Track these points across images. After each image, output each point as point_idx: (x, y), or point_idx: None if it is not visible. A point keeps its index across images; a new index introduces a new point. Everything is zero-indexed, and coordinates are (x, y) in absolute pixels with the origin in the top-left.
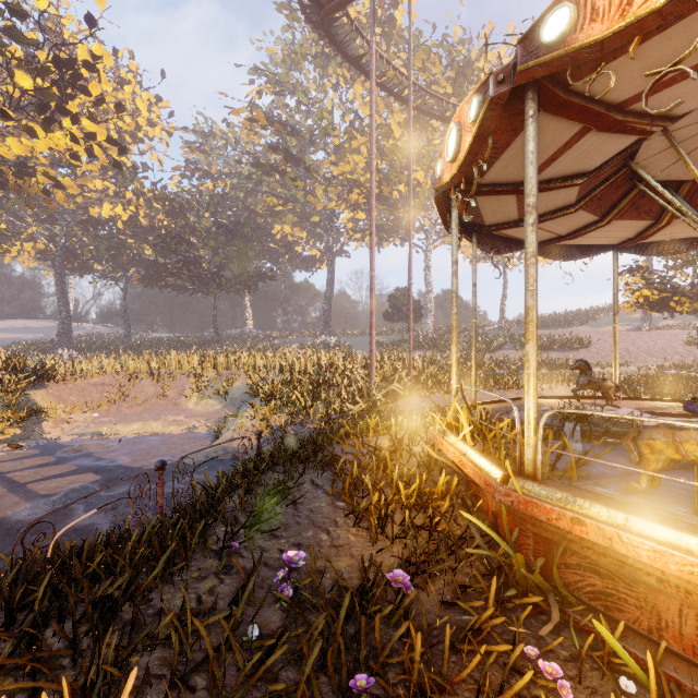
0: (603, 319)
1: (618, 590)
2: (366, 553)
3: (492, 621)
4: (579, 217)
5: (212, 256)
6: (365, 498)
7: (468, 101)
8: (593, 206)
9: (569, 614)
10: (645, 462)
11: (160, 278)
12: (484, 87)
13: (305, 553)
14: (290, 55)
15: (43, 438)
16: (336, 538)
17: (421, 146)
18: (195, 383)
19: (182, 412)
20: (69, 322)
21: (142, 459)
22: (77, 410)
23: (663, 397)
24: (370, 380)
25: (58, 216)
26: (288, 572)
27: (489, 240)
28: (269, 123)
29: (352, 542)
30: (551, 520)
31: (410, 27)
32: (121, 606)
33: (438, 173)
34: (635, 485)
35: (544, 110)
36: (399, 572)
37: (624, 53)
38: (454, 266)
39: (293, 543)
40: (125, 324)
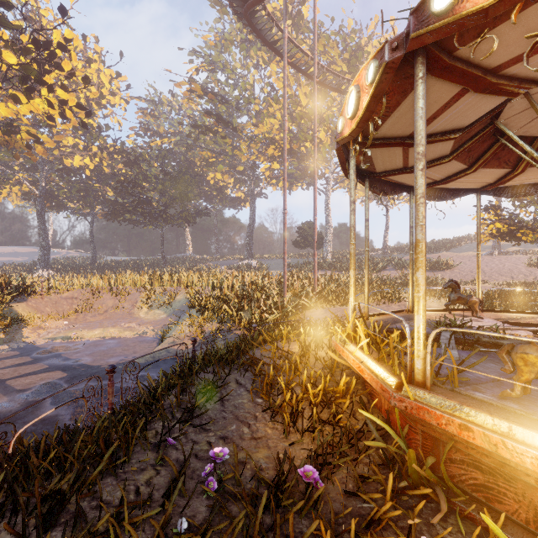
0: (463, 246)
1: (498, 485)
2: (281, 444)
3: (390, 513)
4: (452, 166)
5: (160, 197)
6: (280, 396)
7: (366, 67)
8: (464, 157)
9: (454, 502)
10: (518, 373)
11: (119, 214)
12: (380, 54)
13: (230, 445)
14: (221, 40)
15: (22, 342)
16: (255, 431)
17: (322, 112)
18: (146, 297)
19: (135, 320)
20: (48, 248)
21: (101, 359)
22: (51, 319)
23: (514, 309)
24: (283, 295)
25: (39, 165)
26: (214, 465)
27: (378, 184)
28: (205, 94)
29: (269, 435)
30: (441, 425)
31: (315, 17)
32: (67, 502)
33: (340, 129)
34: (510, 392)
35: (431, 74)
36: (309, 467)
37: (502, 22)
38: (352, 205)
39: (220, 436)
40: (92, 250)
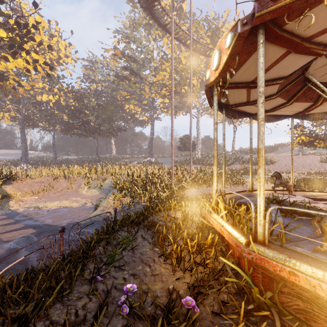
0: (280, 149)
1: (314, 310)
2: (170, 279)
3: None
4: (277, 101)
5: (95, 120)
6: (169, 246)
7: (225, 37)
8: (284, 95)
9: (283, 319)
10: (325, 235)
11: (71, 130)
12: (235, 28)
13: (137, 280)
14: (133, 24)
15: (9, 210)
16: (154, 270)
17: (195, 68)
18: (86, 181)
19: (79, 196)
20: (26, 151)
21: (58, 221)
22: (27, 195)
23: (313, 189)
24: (171, 180)
25: (21, 100)
26: (127, 295)
27: (230, 112)
28: (123, 56)
29: (163, 272)
30: (276, 271)
31: (190, 9)
32: (28, 323)
33: (208, 77)
34: (320, 248)
35: (267, 41)
36: (189, 297)
37: (316, 6)
38: (215, 125)
39: (131, 274)
40: (54, 152)
